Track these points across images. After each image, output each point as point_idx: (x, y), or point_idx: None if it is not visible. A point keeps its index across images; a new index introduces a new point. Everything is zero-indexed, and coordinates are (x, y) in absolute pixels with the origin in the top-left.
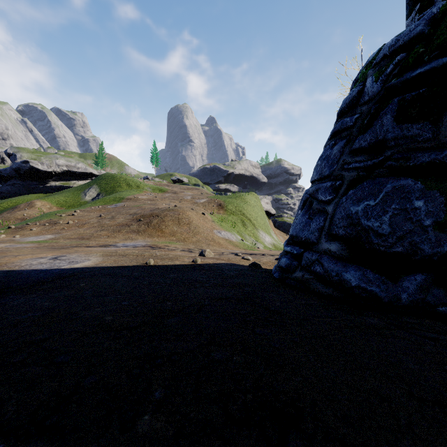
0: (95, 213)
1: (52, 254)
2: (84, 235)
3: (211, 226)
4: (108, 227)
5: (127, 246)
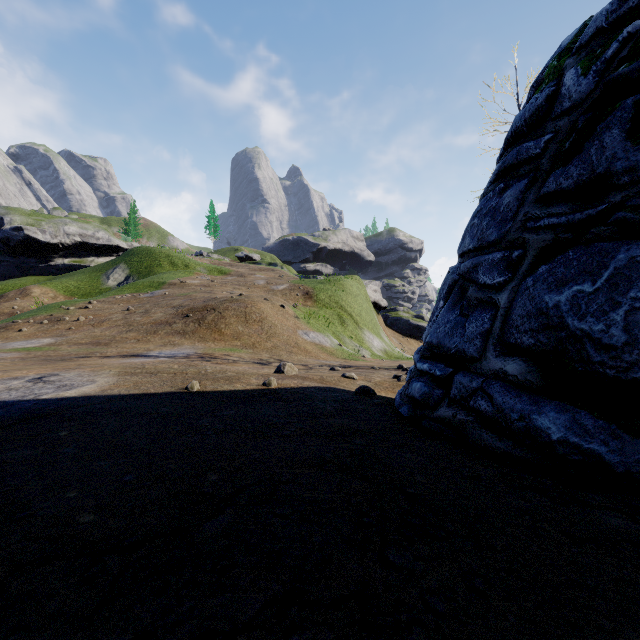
0: (120, 305)
1: (37, 371)
2: (100, 338)
3: (295, 325)
4: (139, 326)
5: (165, 355)
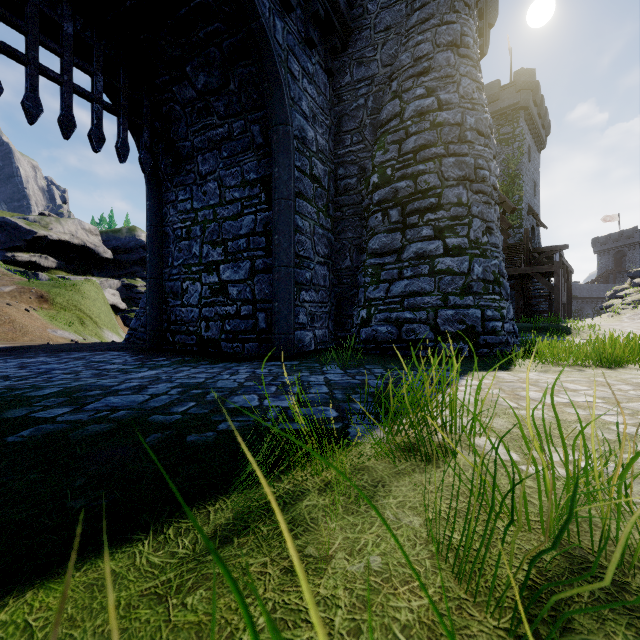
0: None
1: None
2: None
3: (43, 325)
4: None
5: None
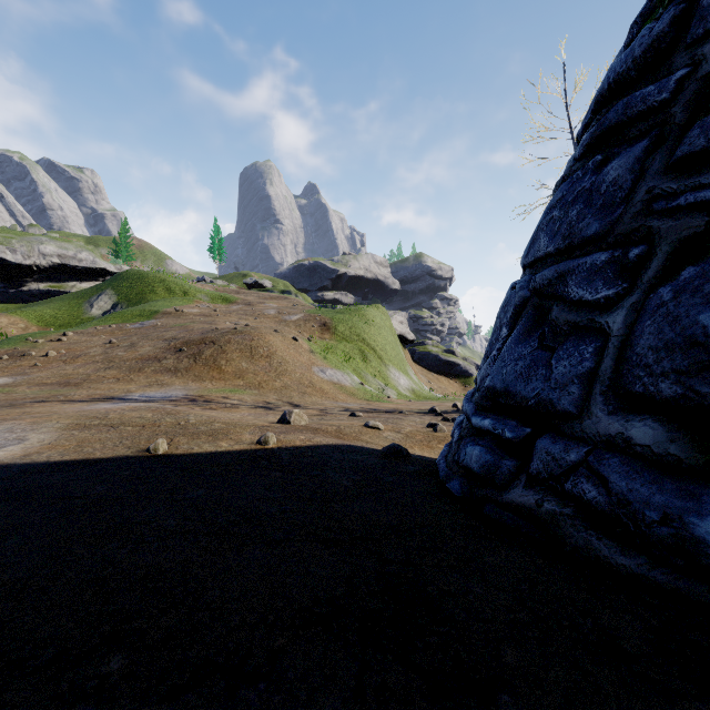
0: (102, 337)
1: None
2: (71, 377)
3: (309, 361)
4: (121, 362)
5: (147, 399)
